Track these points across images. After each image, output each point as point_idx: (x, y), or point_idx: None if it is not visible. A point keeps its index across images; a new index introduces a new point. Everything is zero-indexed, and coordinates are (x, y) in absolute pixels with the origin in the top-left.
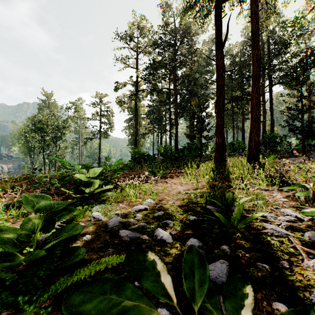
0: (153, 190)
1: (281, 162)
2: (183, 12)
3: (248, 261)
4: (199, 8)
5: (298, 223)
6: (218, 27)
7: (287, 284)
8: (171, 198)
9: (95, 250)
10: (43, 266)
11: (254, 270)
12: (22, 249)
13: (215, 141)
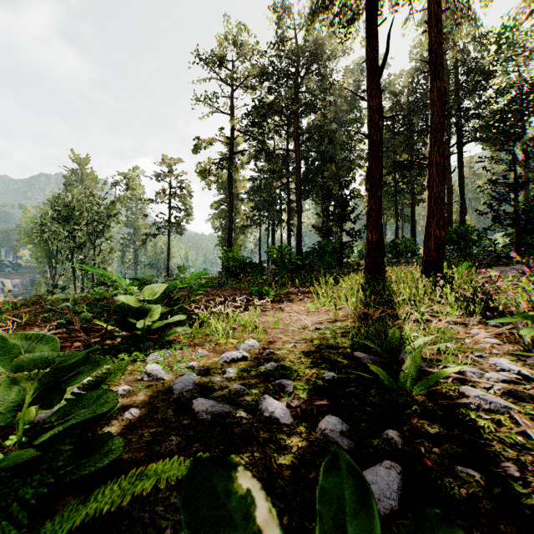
0: (258, 323)
1: (488, 273)
2: (311, 14)
3: (439, 463)
4: (338, 8)
5: (523, 386)
6: (371, 42)
7: (521, 515)
8: (289, 338)
9: (144, 439)
10: (33, 478)
11: (453, 484)
12: (6, 437)
13: (367, 239)
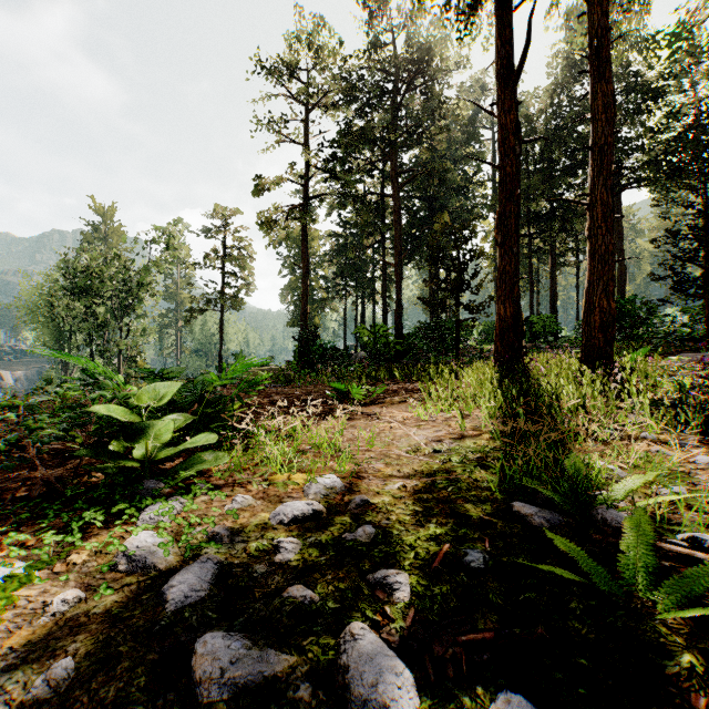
0: (342, 441)
1: None
2: None
3: None
4: None
5: None
6: (503, 33)
7: None
8: (393, 470)
9: None
10: None
11: None
12: None
13: (497, 314)
